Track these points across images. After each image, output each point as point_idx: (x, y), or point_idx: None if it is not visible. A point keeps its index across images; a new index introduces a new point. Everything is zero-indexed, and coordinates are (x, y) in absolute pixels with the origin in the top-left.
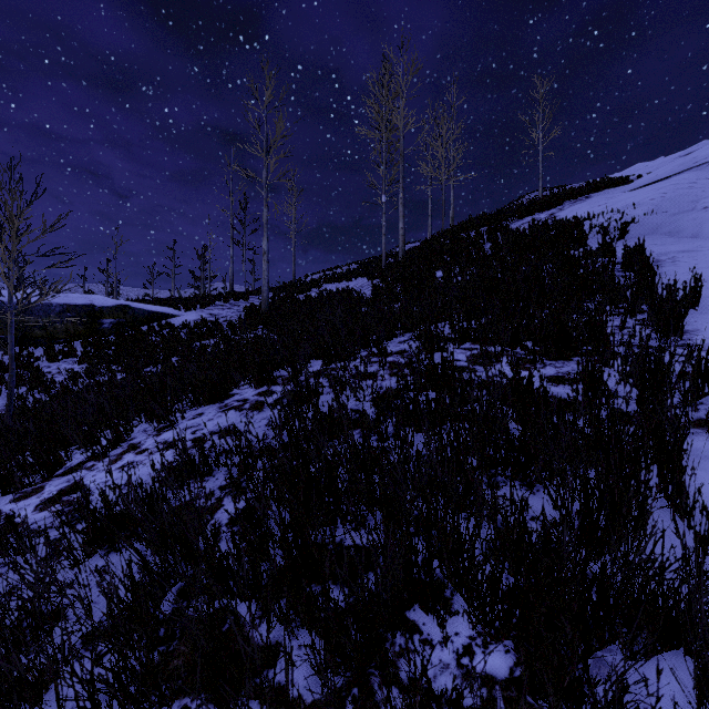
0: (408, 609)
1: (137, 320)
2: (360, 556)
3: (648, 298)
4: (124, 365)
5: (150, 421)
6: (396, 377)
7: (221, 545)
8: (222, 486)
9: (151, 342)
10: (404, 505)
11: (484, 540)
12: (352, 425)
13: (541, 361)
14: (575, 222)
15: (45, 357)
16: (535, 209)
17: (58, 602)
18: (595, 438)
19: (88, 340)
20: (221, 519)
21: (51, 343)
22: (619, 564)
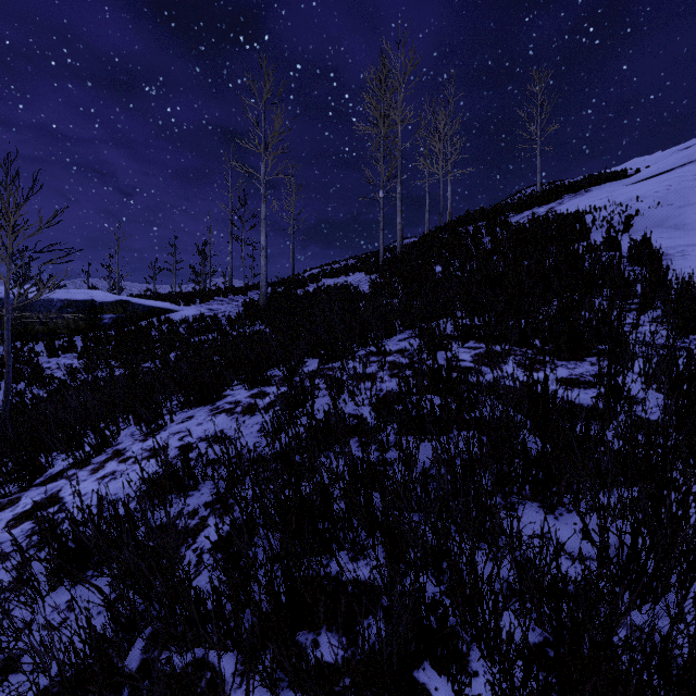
0: (416, 668)
1: (137, 315)
2: (359, 594)
3: (664, 294)
4: (123, 360)
5: (137, 425)
6: (396, 378)
7: (201, 576)
8: (207, 503)
9: (150, 338)
10: (409, 532)
11: (505, 581)
12: (350, 433)
13: (551, 362)
14: (577, 215)
15: (46, 352)
16: (534, 204)
17: (12, 647)
18: (625, 454)
19: (88, 335)
20: (203, 543)
21: (52, 339)
22: (688, 635)
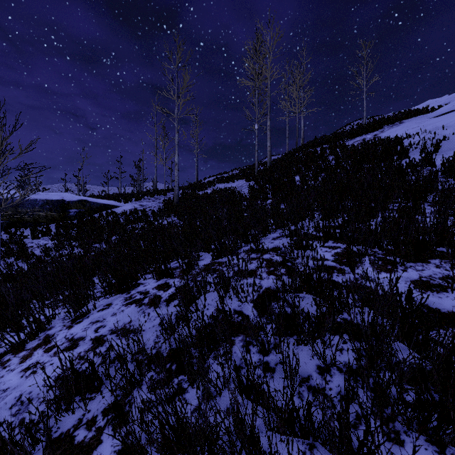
0: None
1: (92, 210)
2: None
3: None
4: (80, 242)
5: (66, 311)
6: (272, 275)
7: None
8: (105, 409)
9: (100, 225)
10: None
11: None
12: (235, 330)
13: (401, 263)
14: (397, 140)
15: (30, 235)
16: (363, 132)
17: None
18: None
19: (59, 223)
20: None
21: (35, 226)
22: None
